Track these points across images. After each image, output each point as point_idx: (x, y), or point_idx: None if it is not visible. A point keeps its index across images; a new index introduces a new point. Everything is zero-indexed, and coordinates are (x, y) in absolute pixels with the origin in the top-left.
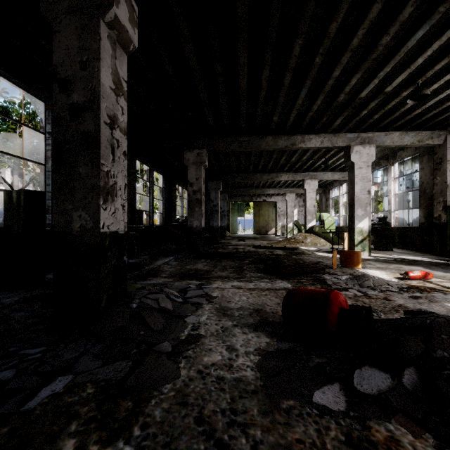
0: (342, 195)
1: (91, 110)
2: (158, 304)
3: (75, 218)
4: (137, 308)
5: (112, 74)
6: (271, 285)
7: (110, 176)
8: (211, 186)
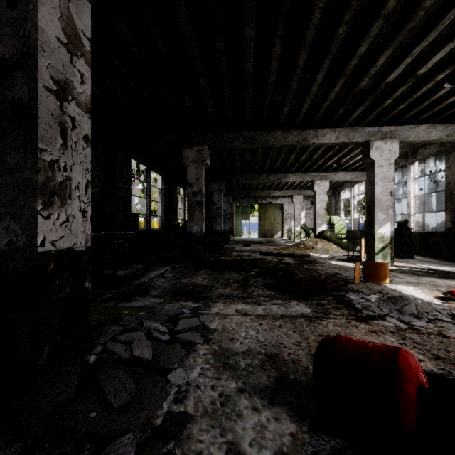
0: (354, 197)
1: (23, 67)
2: (131, 352)
3: (0, 230)
4: (95, 363)
5: (62, 21)
6: (284, 309)
7: (57, 168)
8: (214, 188)
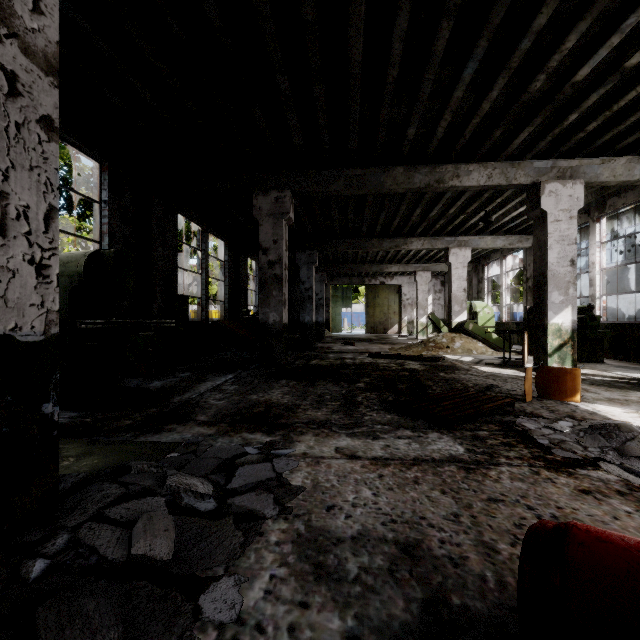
0: (506, 274)
1: None
2: (128, 546)
3: None
4: (41, 580)
5: None
6: (419, 447)
7: None
8: (301, 259)
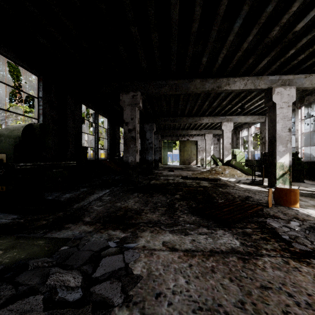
0: (251, 135)
1: None
2: None
3: None
4: None
5: None
6: (212, 241)
7: None
8: (146, 128)
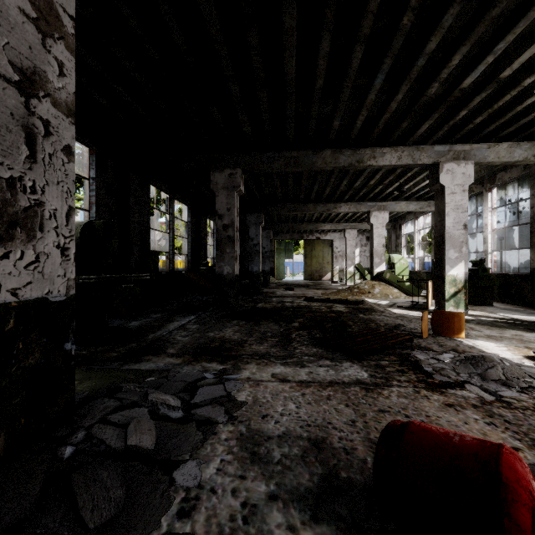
0: (418, 232)
1: None
2: (125, 439)
3: None
4: (71, 458)
5: None
6: (334, 373)
7: (20, 188)
8: (250, 220)
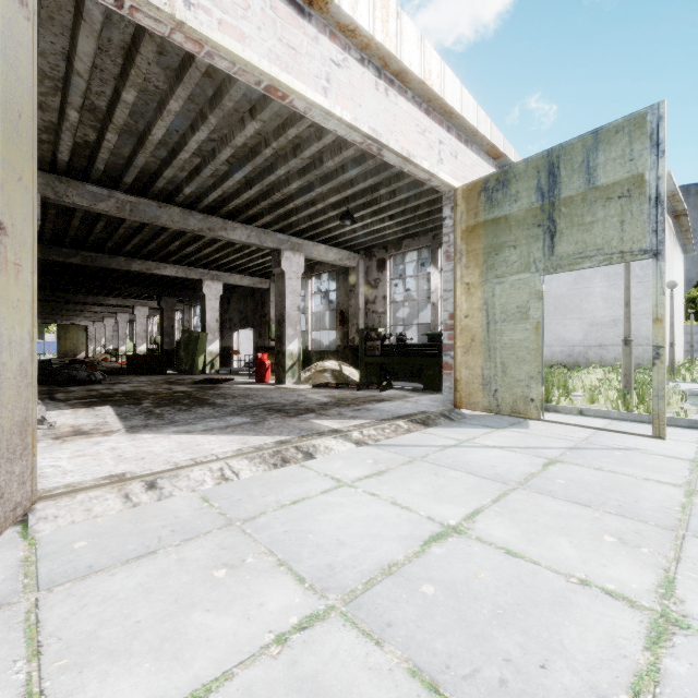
0: None
1: None
2: None
3: None
4: None
5: None
6: None
7: None
8: None
